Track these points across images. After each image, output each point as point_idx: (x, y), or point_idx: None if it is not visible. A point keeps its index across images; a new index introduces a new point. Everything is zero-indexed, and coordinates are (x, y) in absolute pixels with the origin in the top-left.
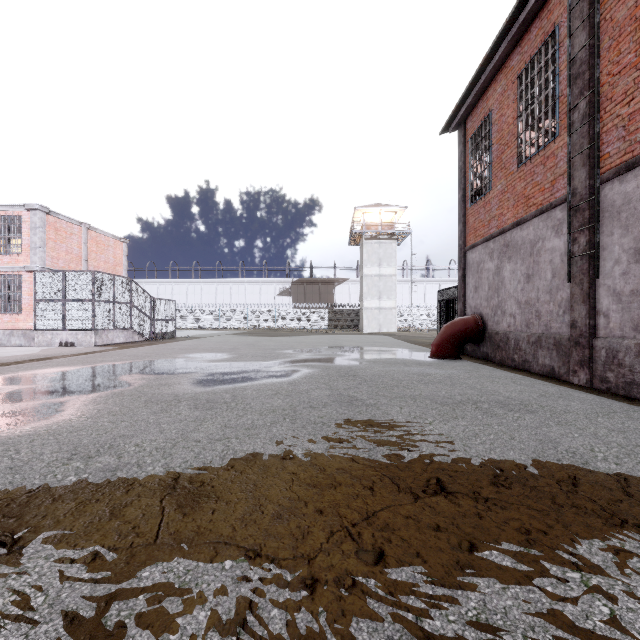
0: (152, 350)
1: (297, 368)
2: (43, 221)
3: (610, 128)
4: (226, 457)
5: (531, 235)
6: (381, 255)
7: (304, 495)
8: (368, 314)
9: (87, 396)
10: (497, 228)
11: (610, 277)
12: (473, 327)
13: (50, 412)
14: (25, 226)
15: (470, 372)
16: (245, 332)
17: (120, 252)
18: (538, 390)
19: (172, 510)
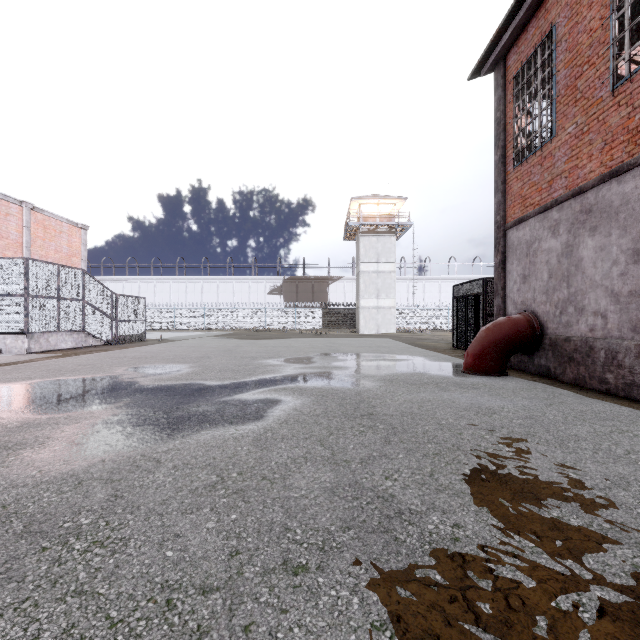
0: (93, 360)
1: (277, 396)
2: None
3: None
4: None
5: None
6: (379, 250)
7: None
8: (365, 314)
9: None
10: (567, 189)
11: None
12: (526, 330)
13: None
14: None
15: (553, 404)
16: (231, 333)
17: (77, 240)
18: None
19: None
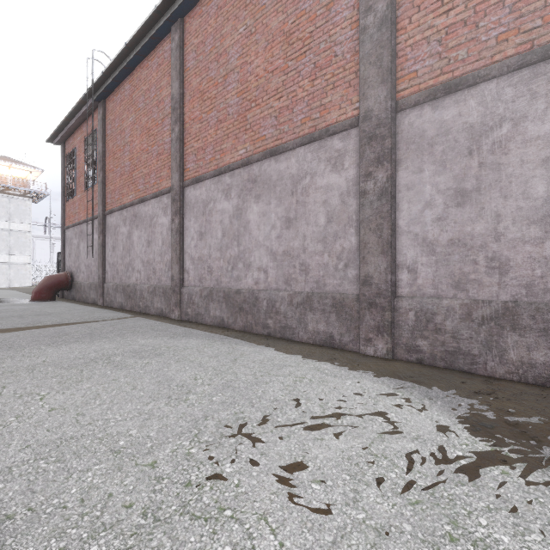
0: None
1: None
2: None
3: (109, 192)
4: None
5: (89, 229)
6: (12, 210)
7: None
8: None
9: None
10: (78, 220)
11: (109, 256)
12: (64, 279)
13: None
14: None
15: (47, 306)
16: None
17: None
18: (72, 309)
19: None
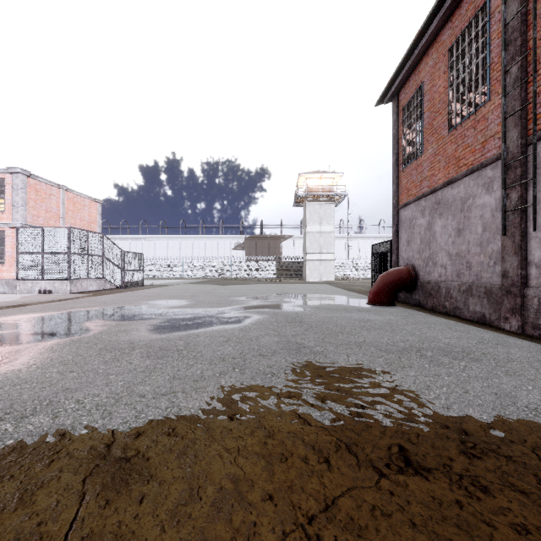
0: (120, 297)
1: (248, 314)
2: (24, 183)
3: None
4: (169, 416)
5: (462, 193)
6: (321, 215)
7: (251, 472)
8: (310, 265)
9: (46, 343)
10: (428, 188)
11: None
12: (406, 277)
13: (3, 361)
14: (8, 187)
15: (406, 318)
16: (204, 281)
17: (94, 211)
18: (474, 336)
19: (93, 496)
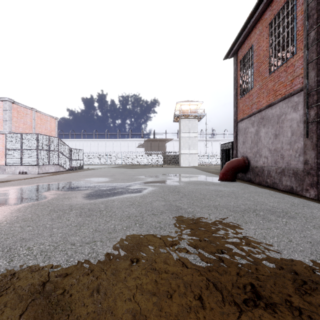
0: (68, 176)
1: (146, 187)
2: (10, 107)
3: None
4: (89, 260)
5: (278, 112)
6: (190, 126)
7: (145, 307)
8: (183, 157)
9: (16, 206)
10: (256, 109)
11: None
12: (242, 163)
13: None
14: (0, 109)
15: (244, 189)
16: (120, 166)
17: (53, 124)
18: (288, 201)
19: None
